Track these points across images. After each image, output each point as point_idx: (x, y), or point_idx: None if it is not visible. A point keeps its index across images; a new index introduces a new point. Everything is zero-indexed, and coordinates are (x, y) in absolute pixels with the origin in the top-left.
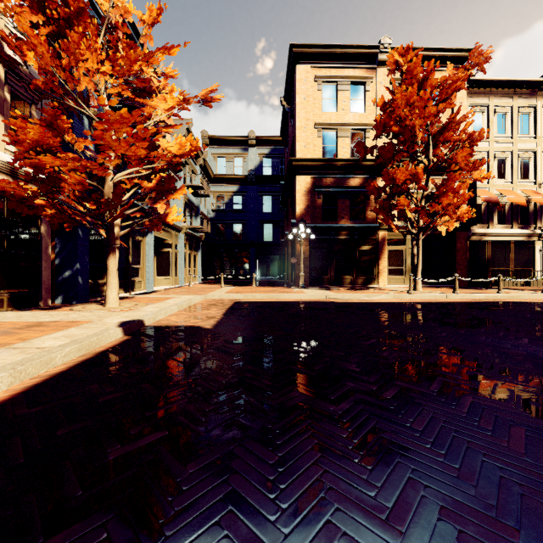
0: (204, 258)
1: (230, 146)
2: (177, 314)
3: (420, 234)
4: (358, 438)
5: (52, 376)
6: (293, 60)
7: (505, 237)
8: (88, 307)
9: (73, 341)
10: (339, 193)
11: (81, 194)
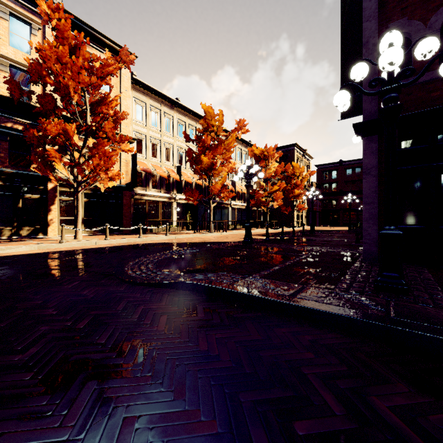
0: None
1: None
2: None
3: (79, 188)
4: None
5: None
6: None
7: (156, 198)
8: None
9: None
10: None
11: None
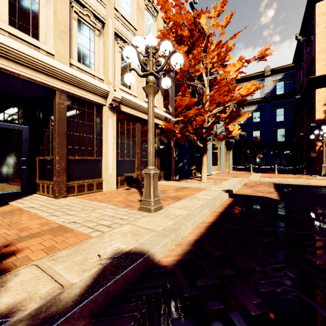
0: (233, 154)
1: (250, 81)
2: (243, 188)
3: None
4: None
5: (221, 212)
6: (312, 2)
7: None
8: (193, 181)
9: (214, 197)
10: None
11: (199, 126)
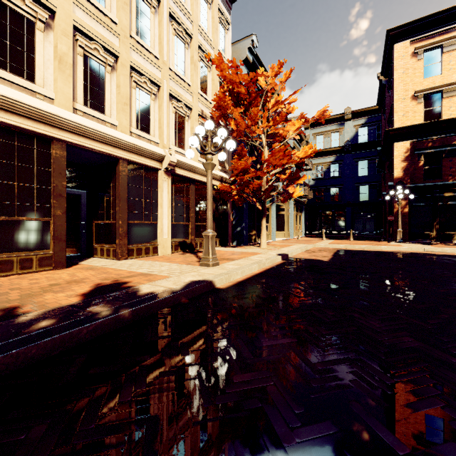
0: (306, 217)
1: (327, 124)
2: (302, 253)
3: None
4: (413, 296)
5: (268, 269)
6: (390, 42)
7: None
8: (252, 247)
9: (266, 258)
10: (445, 151)
11: (256, 189)
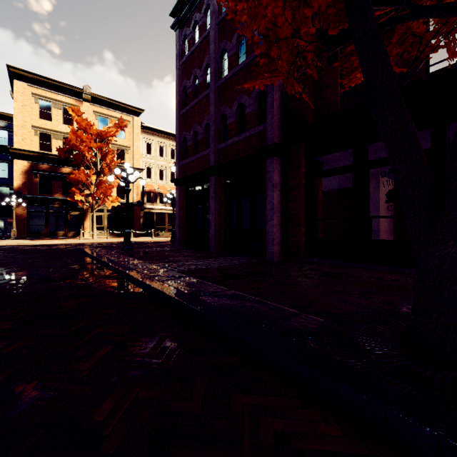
0: None
1: None
2: None
3: (94, 208)
4: None
5: None
6: (12, 74)
7: (162, 211)
8: None
9: None
10: (54, 176)
11: None
